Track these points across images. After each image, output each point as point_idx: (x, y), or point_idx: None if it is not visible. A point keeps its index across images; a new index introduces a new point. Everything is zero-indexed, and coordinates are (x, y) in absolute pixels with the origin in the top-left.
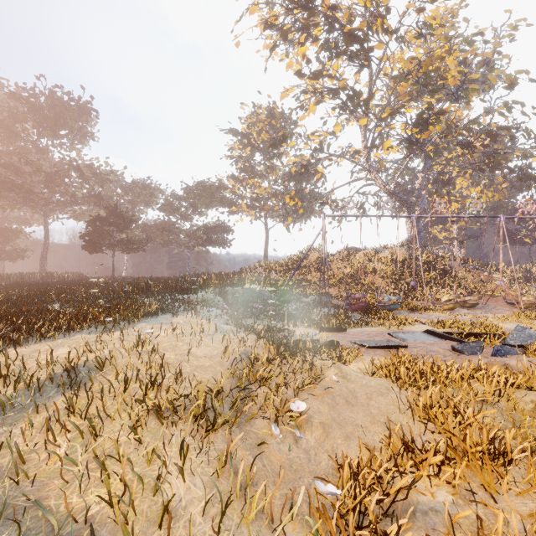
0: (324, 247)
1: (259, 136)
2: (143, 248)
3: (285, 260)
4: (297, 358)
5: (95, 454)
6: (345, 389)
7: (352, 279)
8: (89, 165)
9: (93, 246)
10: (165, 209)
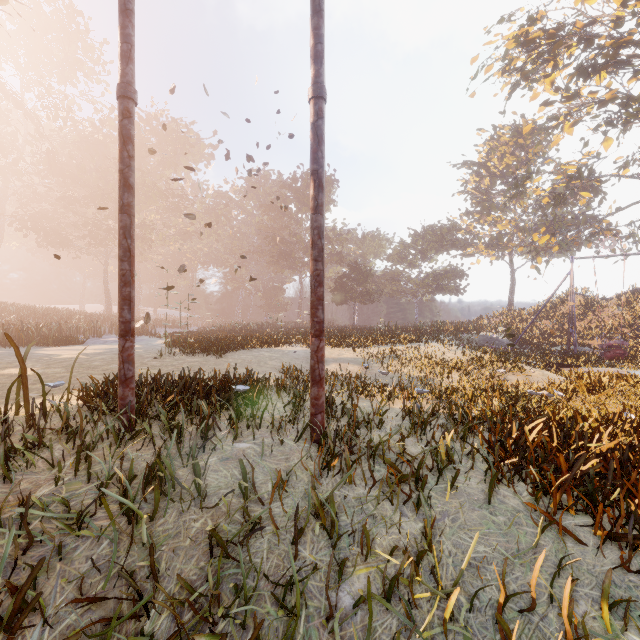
0: (572, 292)
1: (500, 162)
2: (378, 299)
3: (534, 307)
4: (510, 362)
5: (420, 368)
6: (540, 379)
7: (629, 328)
8: (332, 229)
9: (339, 299)
10: (393, 259)
